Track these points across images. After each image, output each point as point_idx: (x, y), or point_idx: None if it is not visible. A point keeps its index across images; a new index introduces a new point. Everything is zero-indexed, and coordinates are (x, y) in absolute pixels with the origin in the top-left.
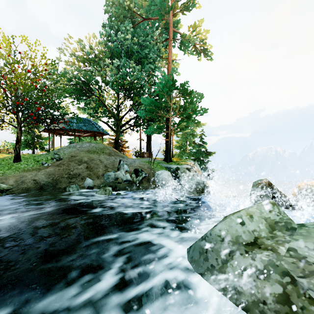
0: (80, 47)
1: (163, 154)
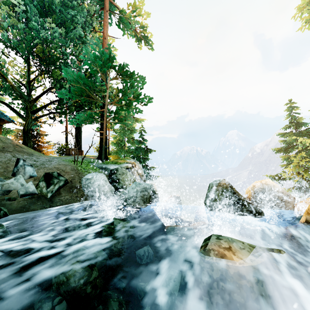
0: None
1: (97, 151)
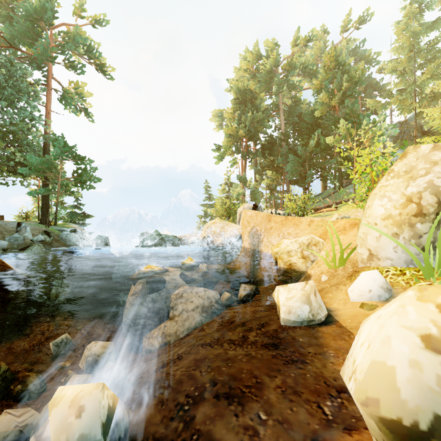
0: None
1: (20, 216)
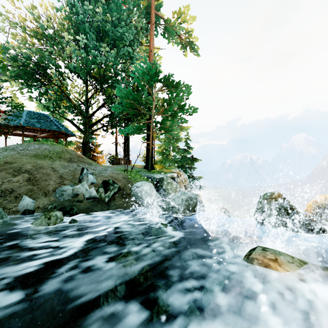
0: (32, 17)
1: (143, 160)
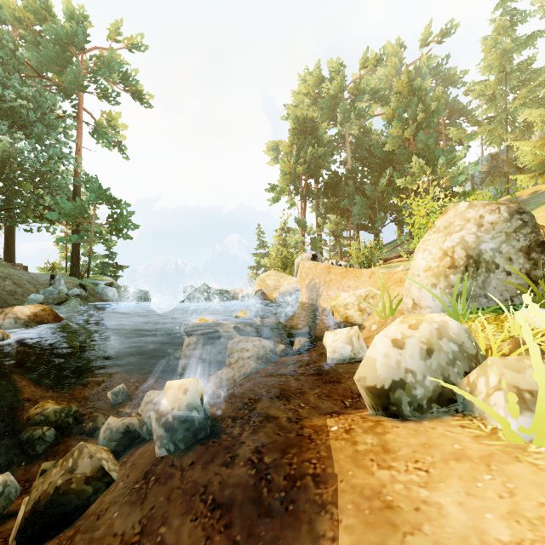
0: None
1: (46, 267)
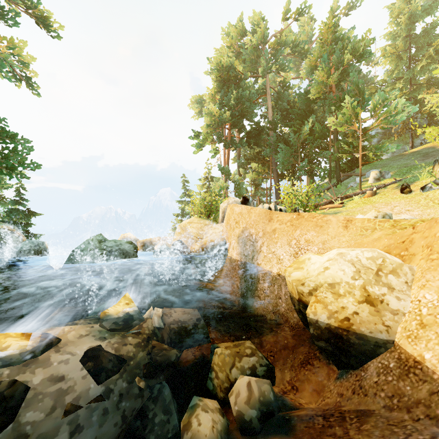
0: None
1: None
